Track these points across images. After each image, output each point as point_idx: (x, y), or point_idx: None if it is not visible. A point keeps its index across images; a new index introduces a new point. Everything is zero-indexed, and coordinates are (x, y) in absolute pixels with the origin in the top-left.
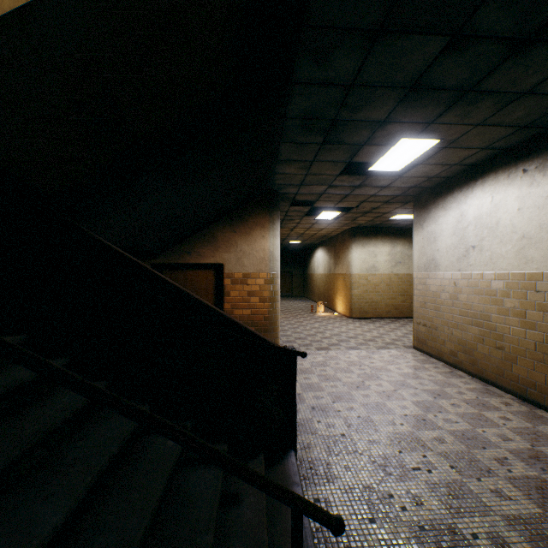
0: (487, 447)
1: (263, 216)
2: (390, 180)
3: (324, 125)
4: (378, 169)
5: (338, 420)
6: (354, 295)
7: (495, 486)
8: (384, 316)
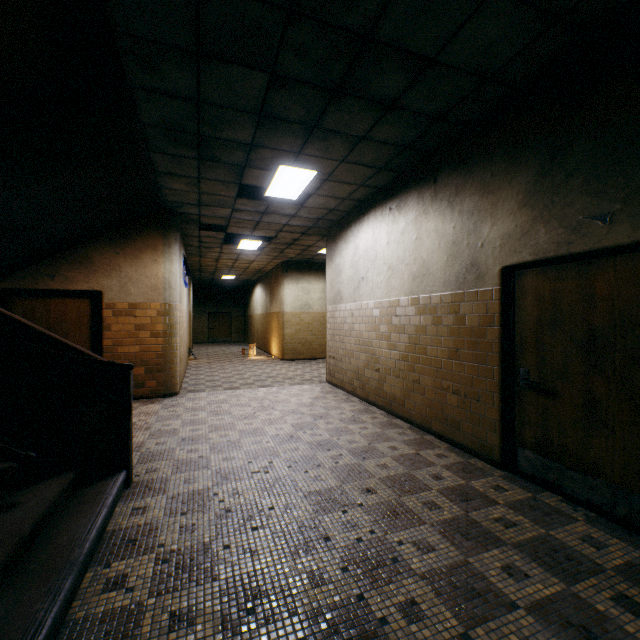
0: (332, 449)
1: (156, 237)
2: (294, 209)
3: (191, 139)
4: (275, 195)
5: (204, 446)
6: (287, 335)
7: (316, 474)
8: (319, 356)
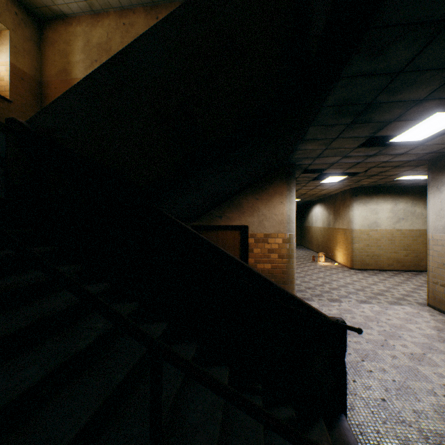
0: None
1: (281, 185)
2: (409, 148)
3: (357, 109)
4: (399, 140)
5: (373, 382)
6: (356, 249)
7: None
8: (386, 268)
